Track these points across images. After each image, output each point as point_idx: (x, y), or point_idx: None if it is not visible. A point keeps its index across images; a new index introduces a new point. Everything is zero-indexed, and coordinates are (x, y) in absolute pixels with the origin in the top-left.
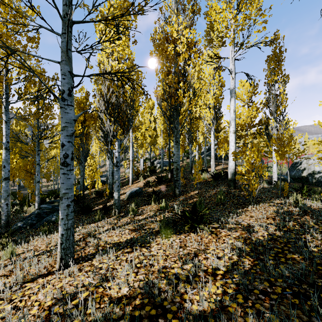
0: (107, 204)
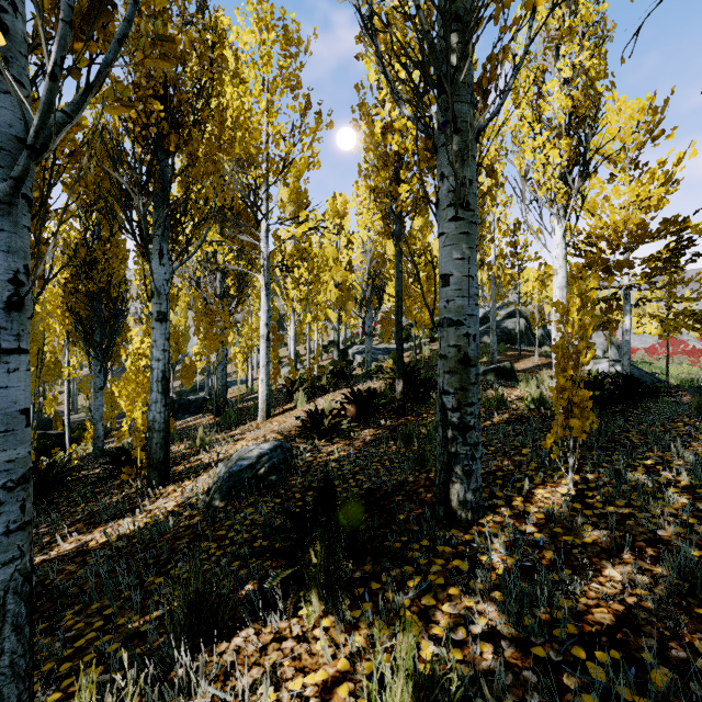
0: (122, 522)
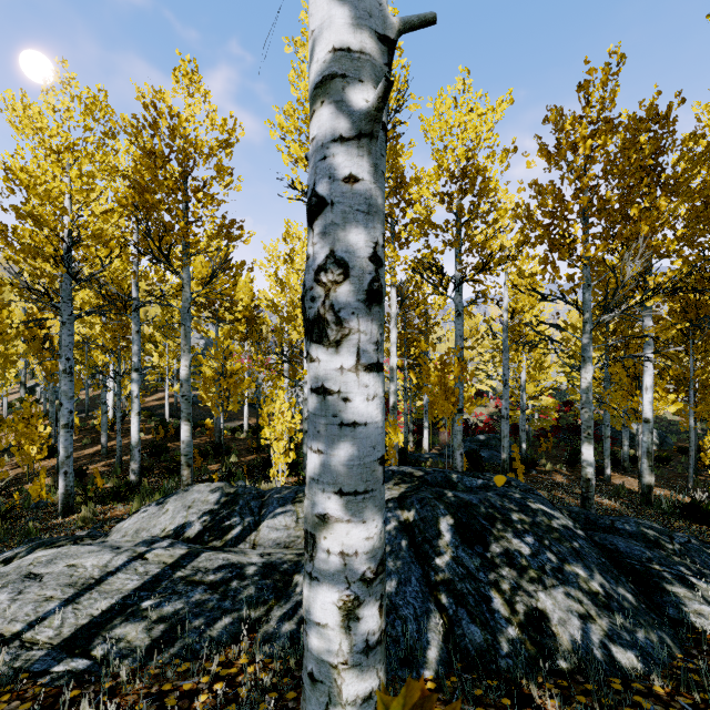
0: None
